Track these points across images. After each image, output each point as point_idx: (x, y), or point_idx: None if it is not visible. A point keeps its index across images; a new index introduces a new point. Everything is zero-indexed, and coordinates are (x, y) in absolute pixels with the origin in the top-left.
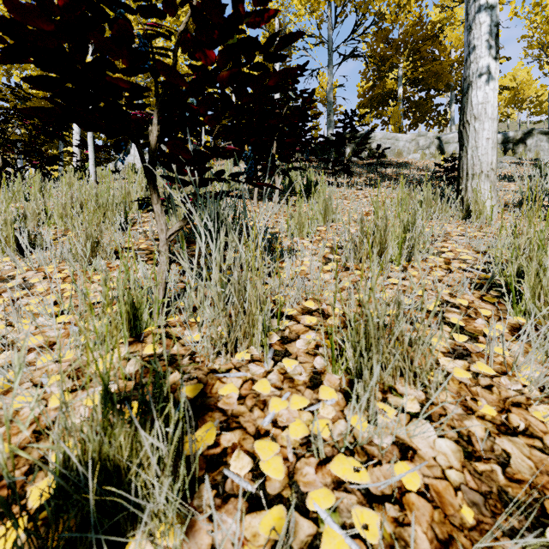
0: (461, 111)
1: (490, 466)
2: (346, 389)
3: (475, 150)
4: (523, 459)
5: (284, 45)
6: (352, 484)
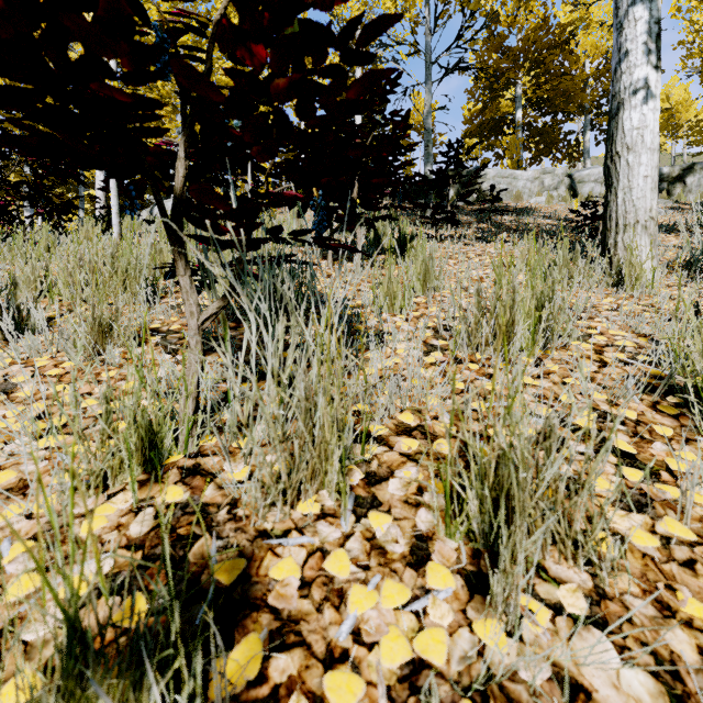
0: (609, 139)
1: None
2: (467, 569)
3: (628, 192)
4: None
5: (371, 36)
6: None
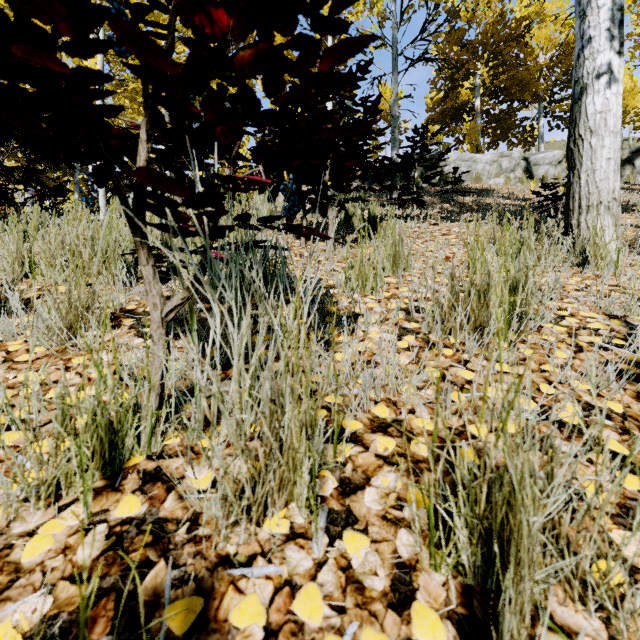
0: (572, 123)
1: None
2: (459, 613)
3: (591, 174)
4: None
5: (346, 1)
6: None
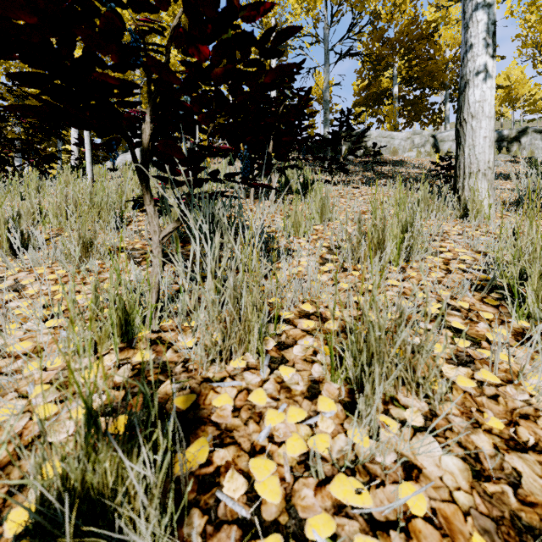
0: (458, 109)
1: (500, 487)
2: (345, 400)
3: (472, 149)
4: (535, 478)
5: (281, 40)
6: (353, 508)
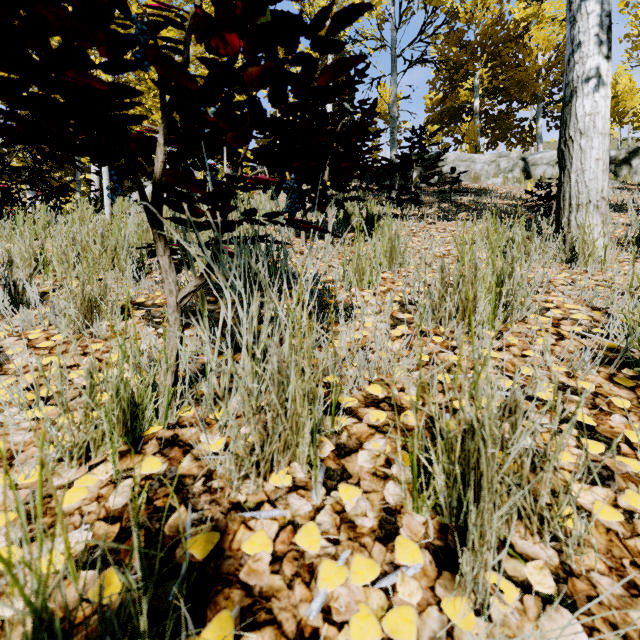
0: (562, 124)
1: None
2: (435, 544)
3: (581, 174)
4: None
5: (341, 25)
6: None
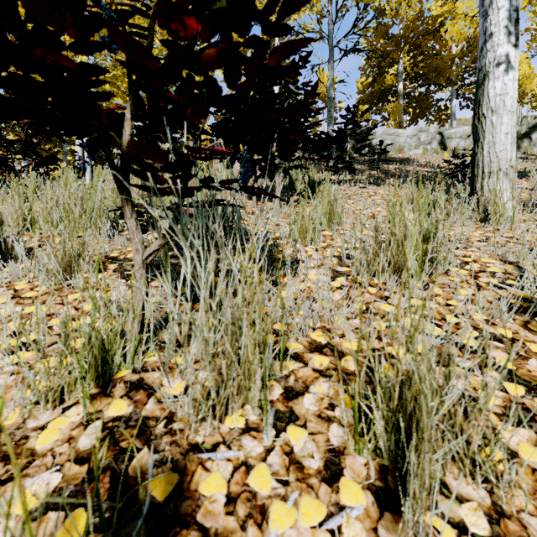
0: (476, 103)
1: None
2: (376, 485)
3: (492, 146)
4: None
5: (289, 10)
6: None
